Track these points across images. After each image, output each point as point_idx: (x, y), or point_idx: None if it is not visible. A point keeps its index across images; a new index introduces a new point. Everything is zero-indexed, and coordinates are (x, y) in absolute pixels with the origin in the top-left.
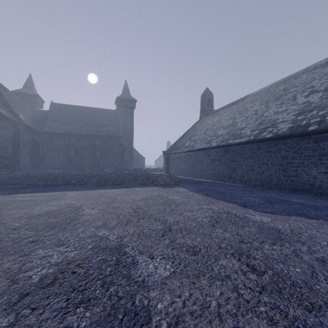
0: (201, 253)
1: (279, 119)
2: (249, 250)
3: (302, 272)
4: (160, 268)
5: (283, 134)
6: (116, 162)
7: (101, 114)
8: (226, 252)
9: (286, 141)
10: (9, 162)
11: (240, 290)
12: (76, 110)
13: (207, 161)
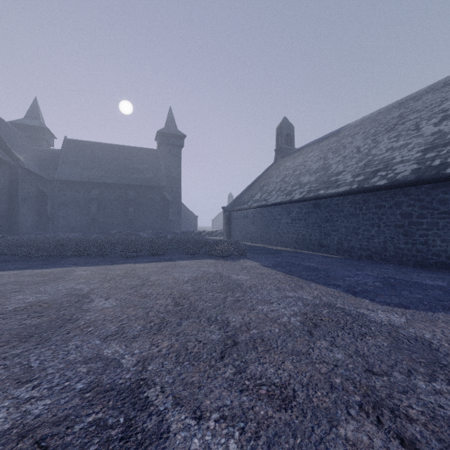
0: (297, 403)
1: (395, 158)
2: (390, 394)
3: None
4: None
5: (405, 179)
6: (156, 223)
7: (135, 154)
8: (348, 401)
9: (409, 190)
10: (2, 223)
11: None
12: (100, 149)
13: (286, 220)
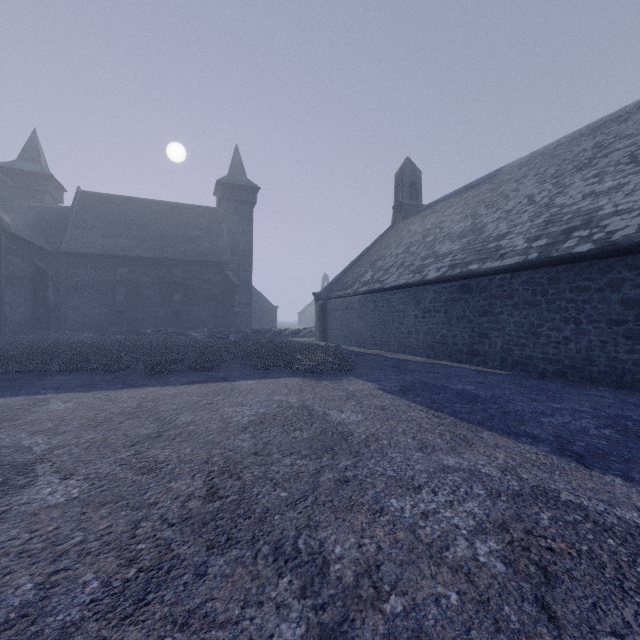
0: None
1: (603, 209)
2: None
3: None
4: None
5: (629, 240)
6: (215, 317)
7: (184, 215)
8: None
9: (637, 259)
10: None
11: None
12: (130, 207)
13: (414, 313)
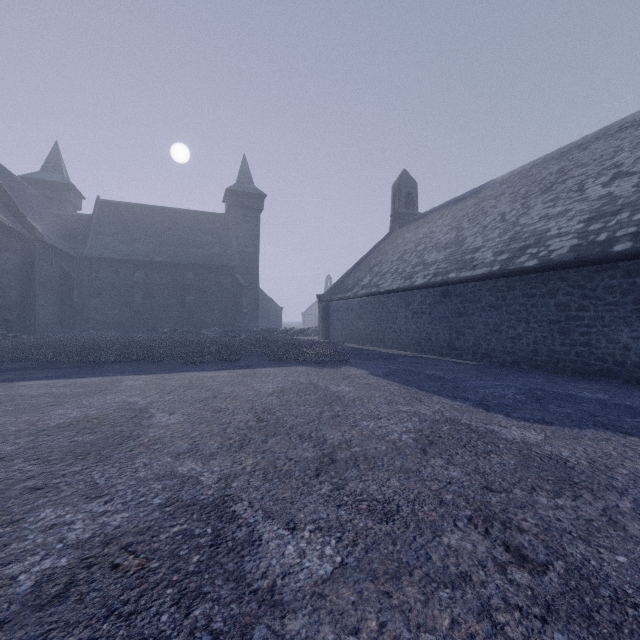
0: (401, 516)
1: (550, 230)
2: (506, 509)
3: (632, 565)
4: (310, 556)
5: (561, 259)
6: (225, 317)
7: (195, 221)
8: (457, 515)
9: (567, 273)
10: (13, 317)
11: (496, 615)
12: (146, 214)
13: (405, 314)
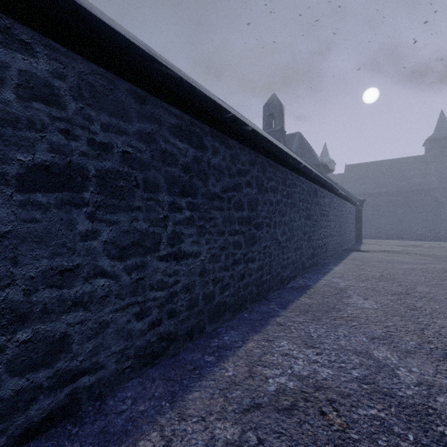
0: None
1: None
2: None
3: None
4: None
5: None
6: (425, 221)
7: (402, 164)
8: None
9: None
10: None
11: None
12: (370, 167)
13: None
